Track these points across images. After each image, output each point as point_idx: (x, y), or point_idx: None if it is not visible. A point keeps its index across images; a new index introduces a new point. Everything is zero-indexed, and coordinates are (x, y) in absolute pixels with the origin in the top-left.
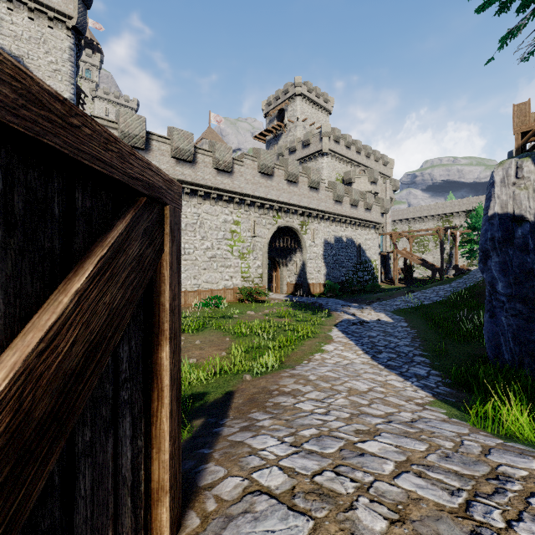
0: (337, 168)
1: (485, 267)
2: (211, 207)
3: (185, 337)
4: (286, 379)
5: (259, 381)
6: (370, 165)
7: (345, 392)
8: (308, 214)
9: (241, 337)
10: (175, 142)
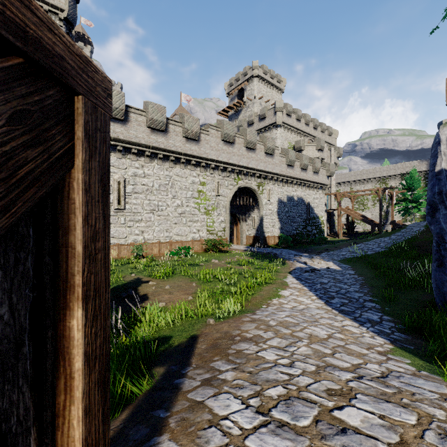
0: (289, 138)
1: (433, 220)
2: (180, 170)
3: (157, 282)
4: (247, 324)
5: (222, 325)
6: (317, 136)
7: (306, 339)
8: (265, 176)
9: (206, 282)
10: (150, 114)
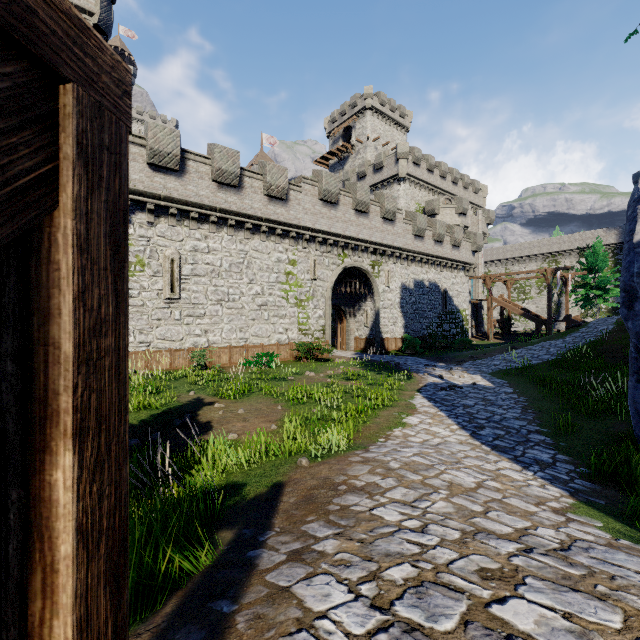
0: (416, 196)
1: (630, 313)
2: (261, 243)
3: (226, 404)
4: (357, 467)
5: (319, 468)
6: (458, 193)
7: (445, 490)
8: (382, 252)
9: (296, 405)
10: (217, 162)
